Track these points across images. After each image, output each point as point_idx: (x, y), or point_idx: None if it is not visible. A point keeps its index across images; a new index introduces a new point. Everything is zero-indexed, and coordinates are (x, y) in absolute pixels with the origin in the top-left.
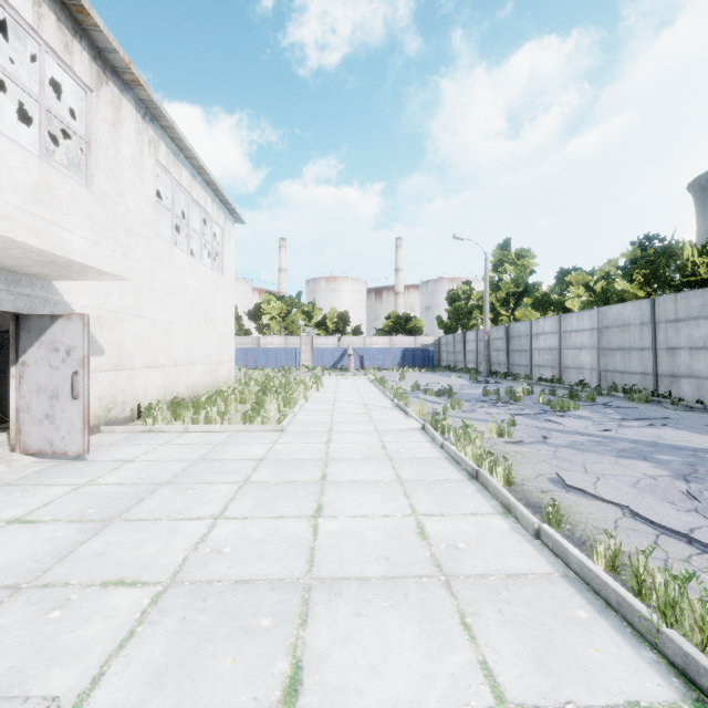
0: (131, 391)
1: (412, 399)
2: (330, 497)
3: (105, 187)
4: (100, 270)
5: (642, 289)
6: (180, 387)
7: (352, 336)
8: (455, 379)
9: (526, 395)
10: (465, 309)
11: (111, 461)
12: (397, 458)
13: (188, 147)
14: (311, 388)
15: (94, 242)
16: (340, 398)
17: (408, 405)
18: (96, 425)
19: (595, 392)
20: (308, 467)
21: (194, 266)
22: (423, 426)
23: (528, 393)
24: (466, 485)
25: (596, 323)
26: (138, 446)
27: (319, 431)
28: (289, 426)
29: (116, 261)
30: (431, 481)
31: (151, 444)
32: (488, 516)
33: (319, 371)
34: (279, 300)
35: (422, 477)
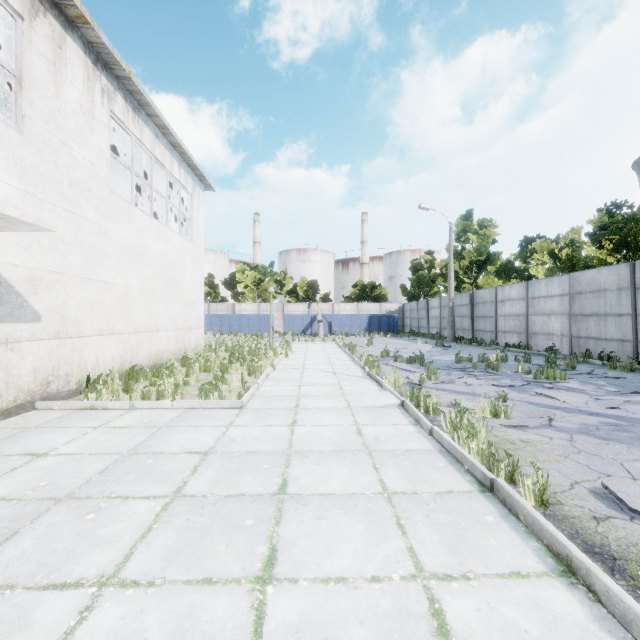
0: (77, 360)
1: (383, 367)
2: (289, 529)
3: (42, 131)
4: (0, 214)
5: (610, 255)
6: (141, 355)
7: (321, 303)
8: (421, 345)
9: (500, 362)
10: (427, 277)
11: (17, 456)
12: (378, 451)
13: (149, 103)
14: (280, 354)
15: (26, 193)
16: (308, 366)
17: (380, 374)
18: (29, 401)
19: (575, 359)
20: (264, 467)
21: (157, 229)
22: (402, 402)
23: (502, 360)
24: (480, 503)
25: (567, 289)
26: (67, 430)
27: (283, 409)
28: (250, 401)
29: (58, 216)
30: (431, 496)
31: (83, 426)
32: (539, 580)
33: (289, 336)
34: (253, 269)
35: (415, 487)
